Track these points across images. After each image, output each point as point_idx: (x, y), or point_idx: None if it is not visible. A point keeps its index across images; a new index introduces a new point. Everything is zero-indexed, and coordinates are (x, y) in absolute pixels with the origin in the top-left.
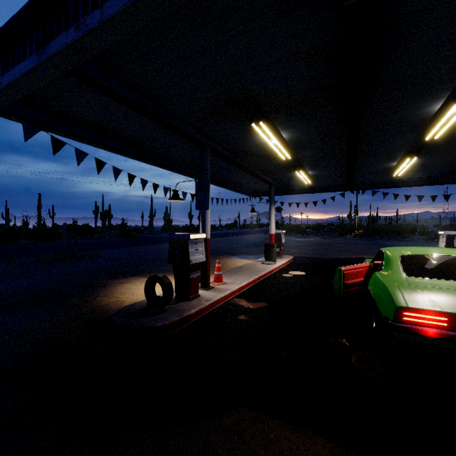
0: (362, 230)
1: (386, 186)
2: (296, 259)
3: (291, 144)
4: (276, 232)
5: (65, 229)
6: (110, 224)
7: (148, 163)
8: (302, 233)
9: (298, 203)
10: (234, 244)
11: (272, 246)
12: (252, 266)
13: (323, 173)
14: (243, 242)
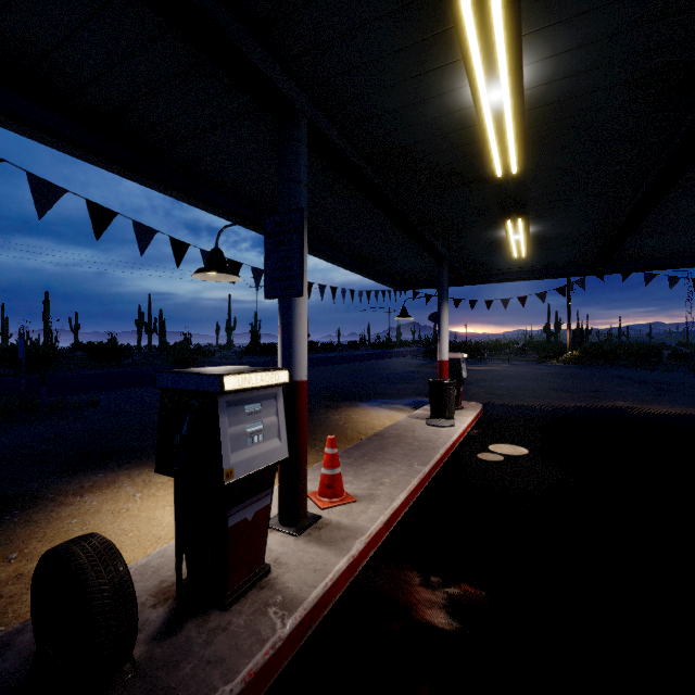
0: (578, 351)
1: (674, 263)
2: (487, 410)
3: (531, 122)
4: (451, 357)
5: (21, 352)
6: (161, 341)
7: (158, 189)
8: (475, 356)
9: (488, 300)
10: (362, 376)
11: (447, 386)
12: (407, 433)
13: (560, 231)
14: (379, 373)
